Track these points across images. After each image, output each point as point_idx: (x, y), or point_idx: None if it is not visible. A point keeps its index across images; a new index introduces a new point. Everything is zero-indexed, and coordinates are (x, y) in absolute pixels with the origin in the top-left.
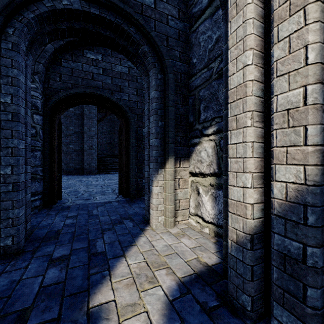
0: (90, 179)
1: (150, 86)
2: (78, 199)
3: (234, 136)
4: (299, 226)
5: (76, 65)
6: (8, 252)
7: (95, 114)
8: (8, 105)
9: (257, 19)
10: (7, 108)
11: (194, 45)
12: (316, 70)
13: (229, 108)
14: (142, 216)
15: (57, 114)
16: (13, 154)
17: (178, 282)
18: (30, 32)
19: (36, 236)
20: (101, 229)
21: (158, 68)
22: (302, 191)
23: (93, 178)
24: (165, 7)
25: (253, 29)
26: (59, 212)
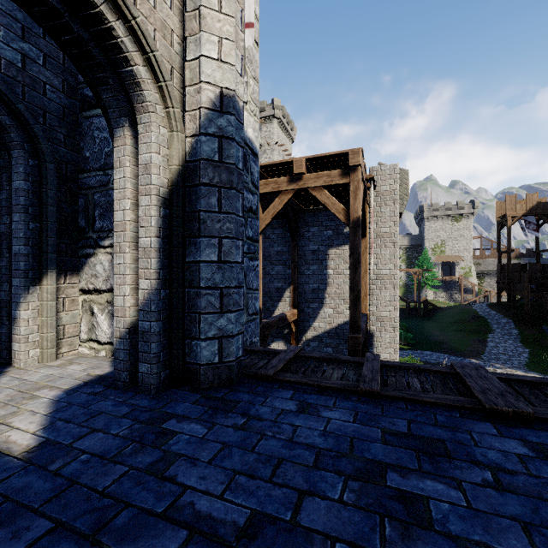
0: None
1: (14, 170)
2: None
3: (118, 258)
4: (149, 312)
5: None
6: None
7: None
8: None
9: (134, 179)
10: None
11: (87, 136)
12: (155, 230)
13: (115, 236)
14: None
15: None
16: None
17: (65, 391)
18: None
19: None
20: None
21: (30, 151)
22: (150, 293)
23: None
24: (42, 72)
25: (130, 186)
26: None
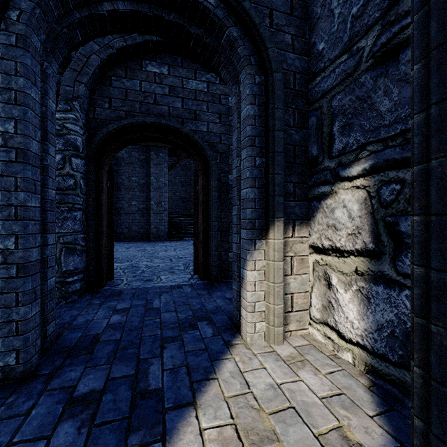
0: (157, 249)
1: (241, 98)
2: (136, 280)
3: None
4: None
5: (132, 84)
6: (10, 377)
7: (164, 159)
8: (10, 137)
9: None
10: (8, 142)
11: (320, 19)
12: None
13: None
14: (228, 315)
15: (106, 157)
16: (19, 217)
17: None
18: (47, 18)
19: (62, 344)
20: (161, 337)
21: (255, 65)
22: None
23: (162, 247)
24: None
25: None
26: (105, 301)
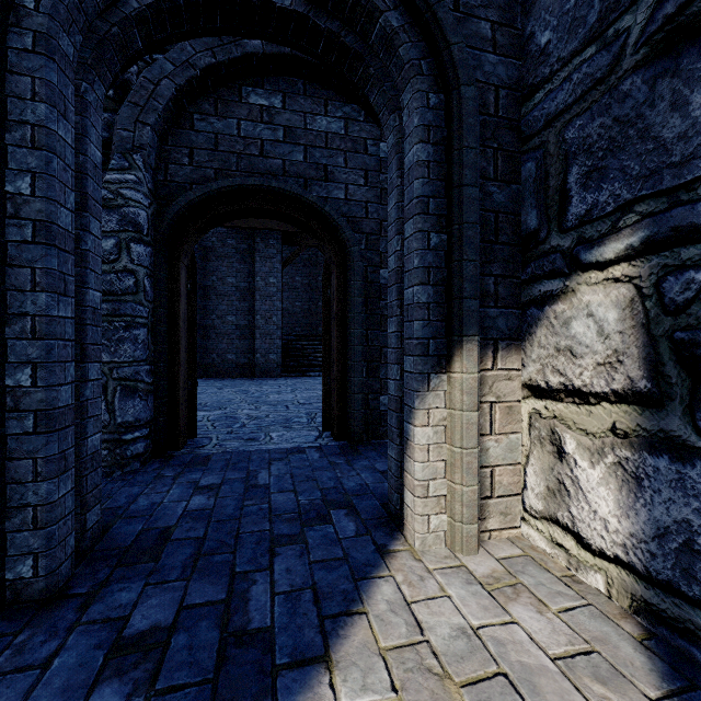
0: (265, 390)
1: (405, 134)
2: (232, 438)
3: None
4: None
5: (225, 125)
6: (24, 598)
7: (277, 249)
8: (24, 201)
9: None
10: (21, 210)
11: None
12: None
13: None
14: (380, 500)
15: (184, 242)
16: (38, 333)
17: None
18: (84, 7)
19: (111, 542)
20: (270, 535)
21: (430, 76)
22: None
23: (273, 386)
24: None
25: None
26: (183, 473)
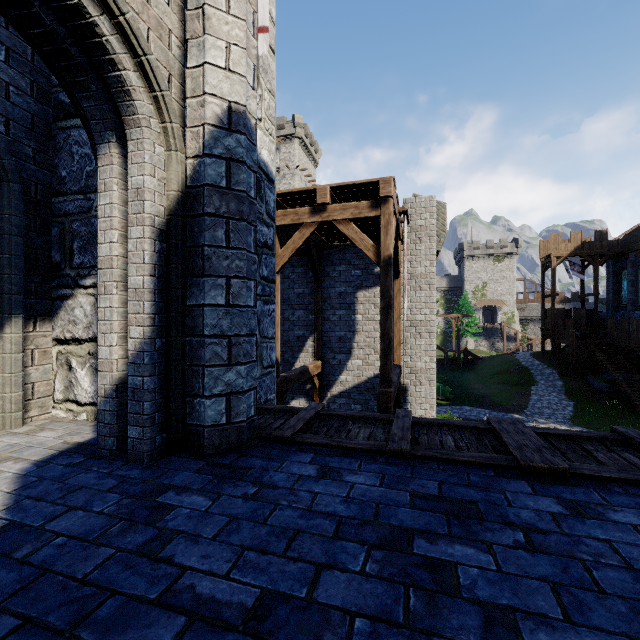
0: None
1: None
2: None
3: (103, 301)
4: (141, 366)
5: None
6: None
7: None
8: None
9: (123, 205)
10: None
11: (63, 151)
12: (149, 268)
13: (98, 274)
14: None
15: None
16: None
17: (34, 463)
18: None
19: None
20: None
21: None
22: (143, 343)
23: None
24: (4, 70)
25: (118, 214)
26: None
